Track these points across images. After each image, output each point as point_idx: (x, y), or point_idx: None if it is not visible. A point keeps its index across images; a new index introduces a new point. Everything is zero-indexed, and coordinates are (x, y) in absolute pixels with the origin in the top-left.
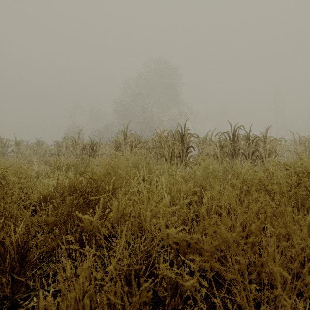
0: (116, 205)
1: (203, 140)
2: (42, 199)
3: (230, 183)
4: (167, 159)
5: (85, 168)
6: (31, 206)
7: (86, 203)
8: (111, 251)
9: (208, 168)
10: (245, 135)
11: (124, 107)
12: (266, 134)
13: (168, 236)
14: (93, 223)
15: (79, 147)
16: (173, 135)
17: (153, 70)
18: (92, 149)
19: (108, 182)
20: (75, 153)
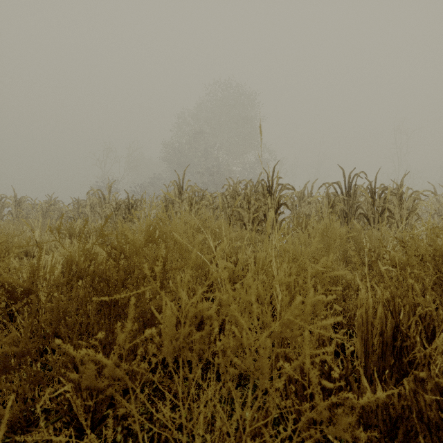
0: (173, 316)
1: (300, 196)
2: (4, 295)
3: (390, 259)
4: (246, 224)
5: (101, 226)
6: (4, 304)
7: (105, 303)
8: (158, 413)
9: (326, 234)
10: (368, 187)
11: (177, 152)
12: (402, 184)
13: (290, 380)
14: (108, 370)
15: (109, 206)
16: (254, 187)
17: (220, 99)
18: (129, 209)
19: (153, 258)
20: (104, 216)
